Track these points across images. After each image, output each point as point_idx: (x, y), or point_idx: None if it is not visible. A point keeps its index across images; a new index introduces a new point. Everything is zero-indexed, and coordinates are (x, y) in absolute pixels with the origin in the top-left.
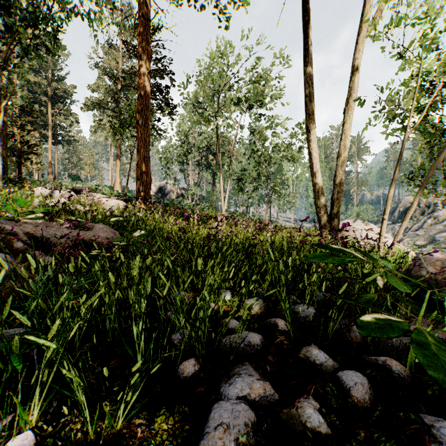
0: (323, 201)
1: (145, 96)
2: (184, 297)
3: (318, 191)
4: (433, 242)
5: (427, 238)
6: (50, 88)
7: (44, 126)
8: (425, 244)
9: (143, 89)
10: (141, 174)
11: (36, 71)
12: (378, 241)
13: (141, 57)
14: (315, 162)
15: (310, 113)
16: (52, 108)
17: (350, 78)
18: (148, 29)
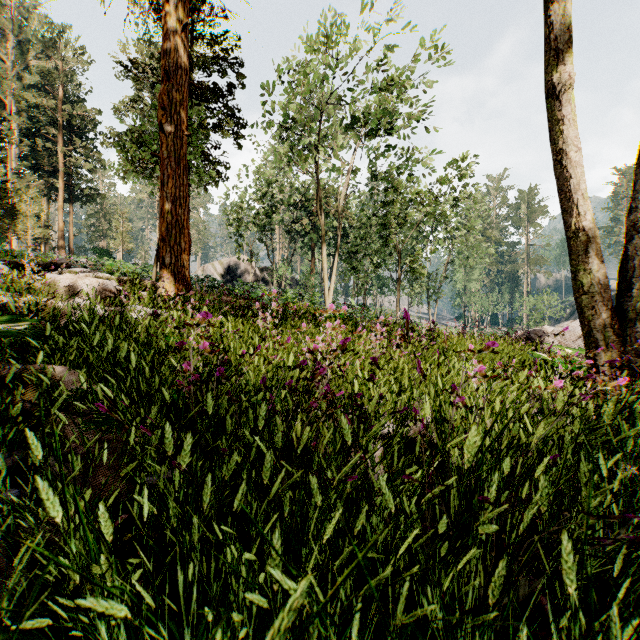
0: (600, 277)
1: (176, 77)
2: None
3: (587, 251)
4: None
5: None
6: (60, 113)
7: (52, 173)
8: None
9: (172, 63)
10: (169, 230)
11: (42, 90)
12: None
13: None
14: (576, 175)
15: (564, 47)
16: (65, 146)
17: None
18: None
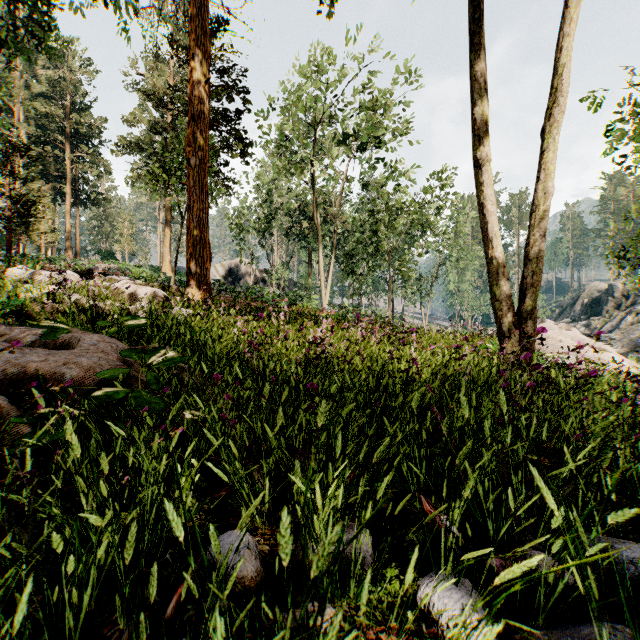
0: (506, 290)
1: (200, 120)
2: (242, 571)
3: (498, 272)
4: (637, 349)
5: (627, 344)
6: (68, 122)
7: (59, 178)
8: (624, 352)
9: (197, 108)
10: (195, 246)
11: (49, 98)
12: (592, 357)
13: (193, 57)
14: (491, 221)
15: (483, 135)
16: (72, 152)
17: (555, 70)
18: (205, 12)
